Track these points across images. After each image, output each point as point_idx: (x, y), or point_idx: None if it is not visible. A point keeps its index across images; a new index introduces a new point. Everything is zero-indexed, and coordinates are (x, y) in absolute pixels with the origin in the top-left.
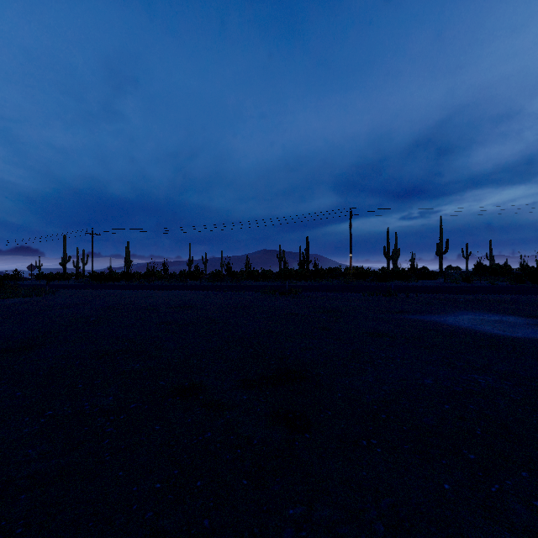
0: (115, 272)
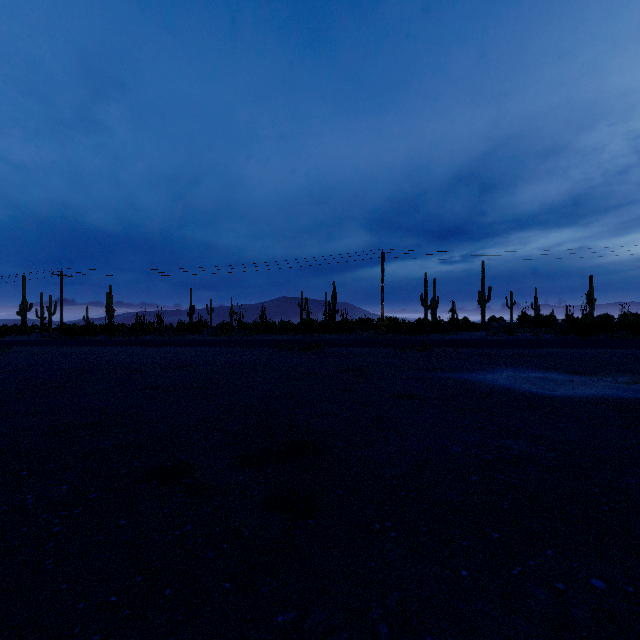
0: (93, 324)
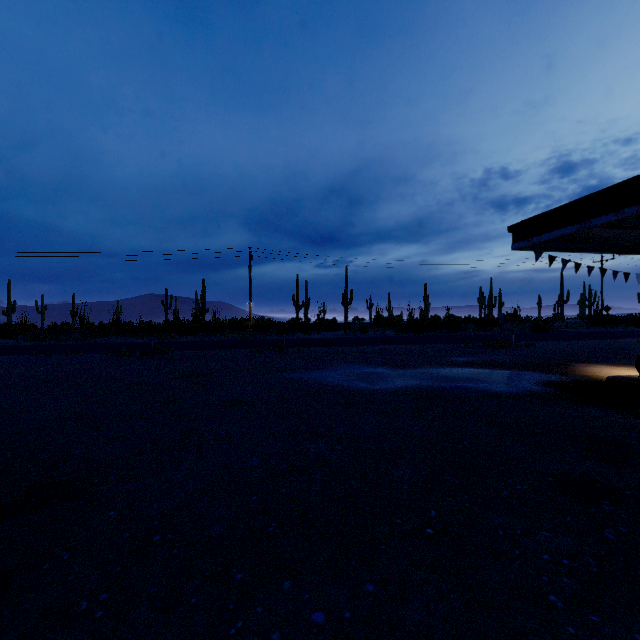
0: None
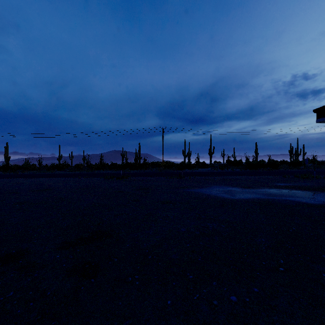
0: None
